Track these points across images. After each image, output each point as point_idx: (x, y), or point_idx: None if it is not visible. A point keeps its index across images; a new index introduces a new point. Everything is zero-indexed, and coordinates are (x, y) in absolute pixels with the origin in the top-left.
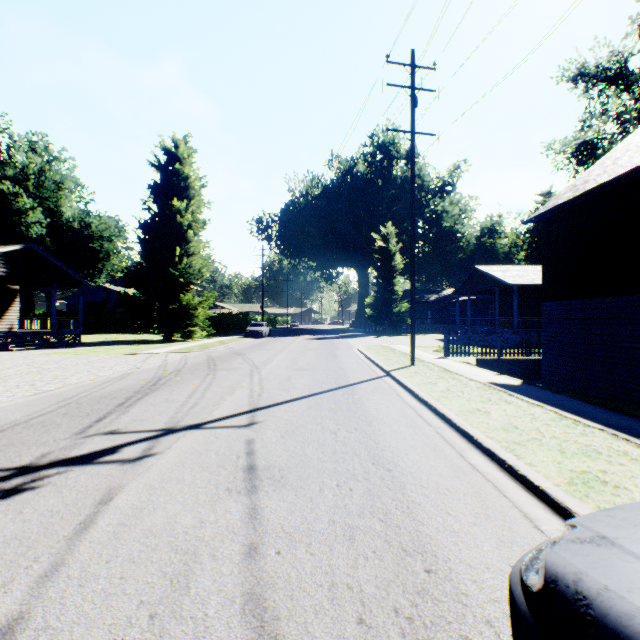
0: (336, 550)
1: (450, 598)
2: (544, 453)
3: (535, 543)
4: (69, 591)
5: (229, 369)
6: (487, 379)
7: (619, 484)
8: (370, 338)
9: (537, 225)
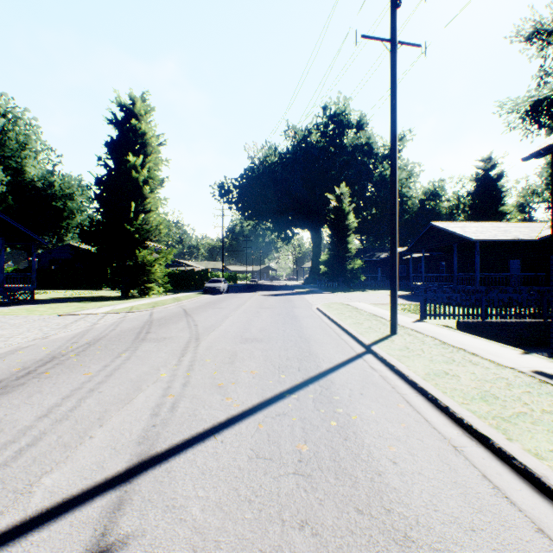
0: None
1: None
2: None
3: None
4: None
5: (160, 340)
6: (523, 364)
7: None
8: (326, 294)
9: (478, 188)
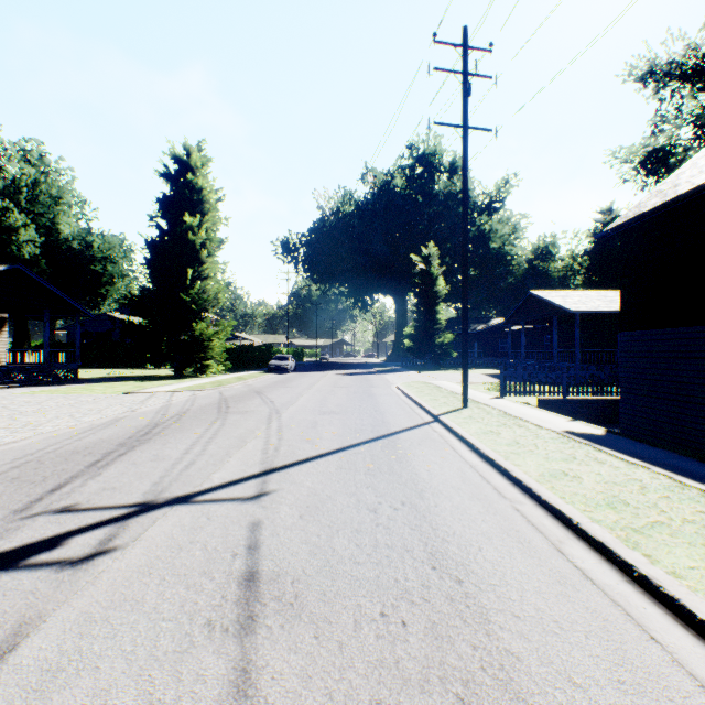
0: None
1: None
2: (686, 551)
3: None
4: None
5: (243, 412)
6: (561, 427)
7: None
8: (410, 373)
9: (596, 246)
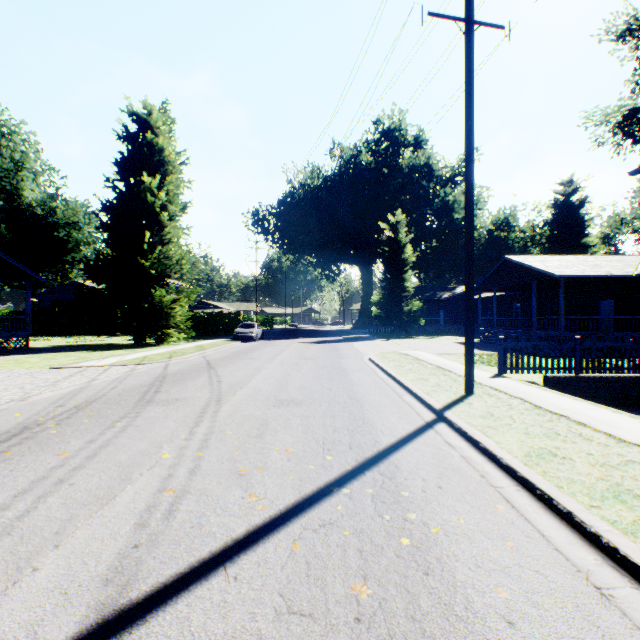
0: None
1: None
2: None
3: None
4: None
5: (171, 402)
6: None
7: None
8: (379, 341)
9: (557, 217)
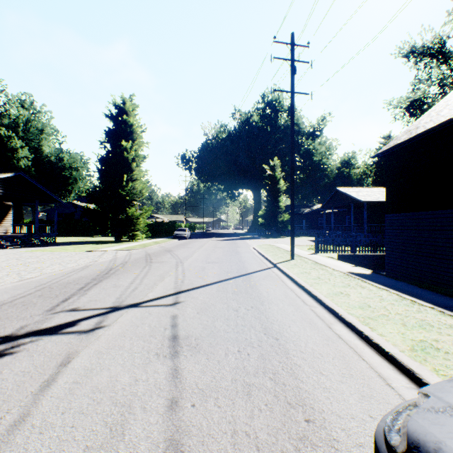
0: (237, 403)
1: (325, 443)
2: (391, 326)
3: (388, 397)
4: (31, 438)
5: (161, 262)
6: (346, 269)
7: (448, 350)
8: (262, 239)
9: (380, 159)
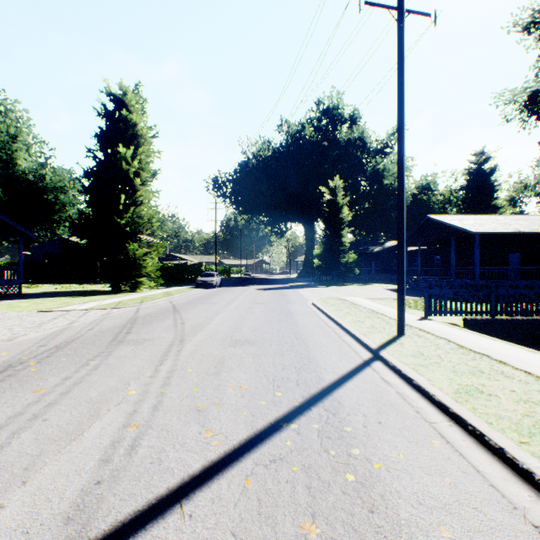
0: None
1: None
2: None
3: None
4: None
5: (140, 342)
6: None
7: None
8: (321, 288)
9: (470, 182)
